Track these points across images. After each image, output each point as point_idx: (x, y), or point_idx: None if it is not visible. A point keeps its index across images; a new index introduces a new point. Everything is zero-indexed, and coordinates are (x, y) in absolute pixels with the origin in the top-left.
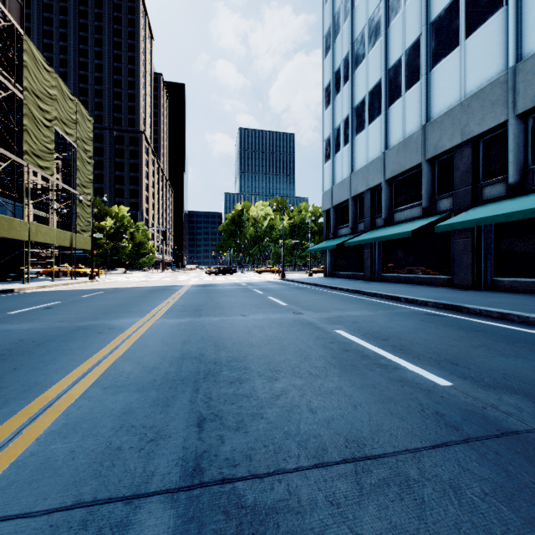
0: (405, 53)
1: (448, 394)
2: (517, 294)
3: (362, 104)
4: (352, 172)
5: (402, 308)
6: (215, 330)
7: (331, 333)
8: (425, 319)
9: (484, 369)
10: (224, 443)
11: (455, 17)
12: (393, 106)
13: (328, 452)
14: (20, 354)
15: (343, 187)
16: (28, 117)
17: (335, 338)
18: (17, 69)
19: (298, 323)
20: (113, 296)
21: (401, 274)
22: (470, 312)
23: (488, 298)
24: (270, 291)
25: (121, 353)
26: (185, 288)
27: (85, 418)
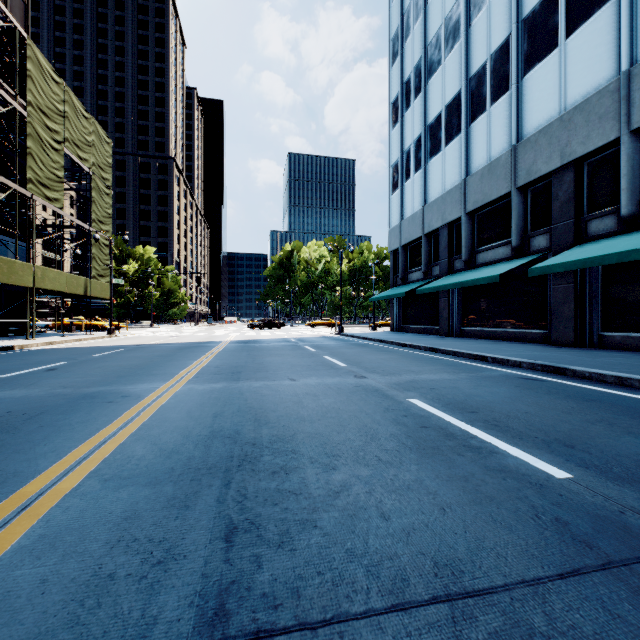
0: (490, 58)
1: (568, 490)
2: (632, 353)
3: (437, 121)
4: (425, 204)
5: (490, 371)
6: (256, 399)
7: (403, 404)
8: (521, 385)
9: (610, 454)
10: (261, 568)
11: (552, 12)
12: (475, 123)
13: (411, 584)
14: (3, 430)
15: (415, 222)
16: (32, 138)
17: (409, 409)
18: (21, 81)
19: (360, 389)
20: (133, 355)
21: (486, 328)
22: (576, 375)
23: (597, 358)
24: (325, 348)
25: (133, 429)
26: (221, 345)
27: (71, 526)
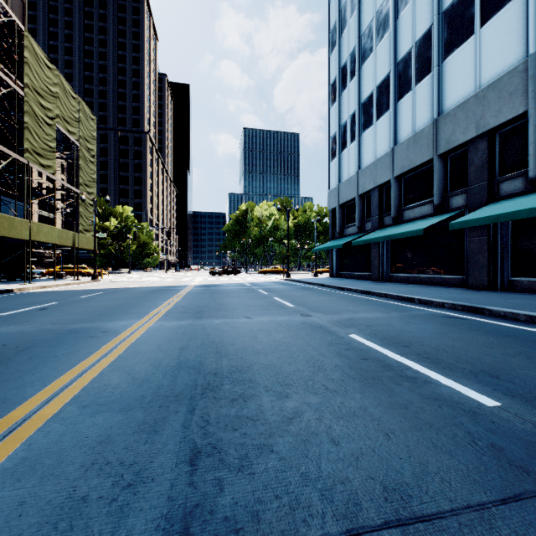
0: (415, 45)
1: (499, 417)
2: None
3: (369, 99)
4: (359, 170)
5: (417, 310)
6: (217, 334)
7: (345, 338)
8: (445, 322)
9: (532, 384)
10: (223, 491)
11: (469, 5)
12: (402, 100)
13: (363, 509)
14: None
15: (350, 185)
16: (29, 114)
17: (350, 343)
18: (19, 67)
19: (307, 326)
20: (113, 296)
21: (411, 274)
22: (493, 314)
23: (509, 300)
24: (275, 291)
25: (110, 361)
26: (187, 289)
27: (51, 449)
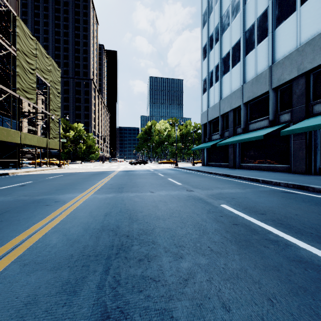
0: (256, 20)
1: None
2: None
3: (227, 55)
4: (220, 99)
5: (263, 187)
6: (130, 204)
7: (218, 208)
8: (284, 196)
9: None
10: None
11: None
12: (248, 55)
13: None
14: None
15: (215, 109)
16: (19, 67)
17: (222, 211)
18: (14, 39)
19: (191, 198)
20: (68, 177)
21: (254, 164)
22: (315, 190)
23: None
24: (169, 174)
25: (55, 224)
26: (115, 173)
27: None
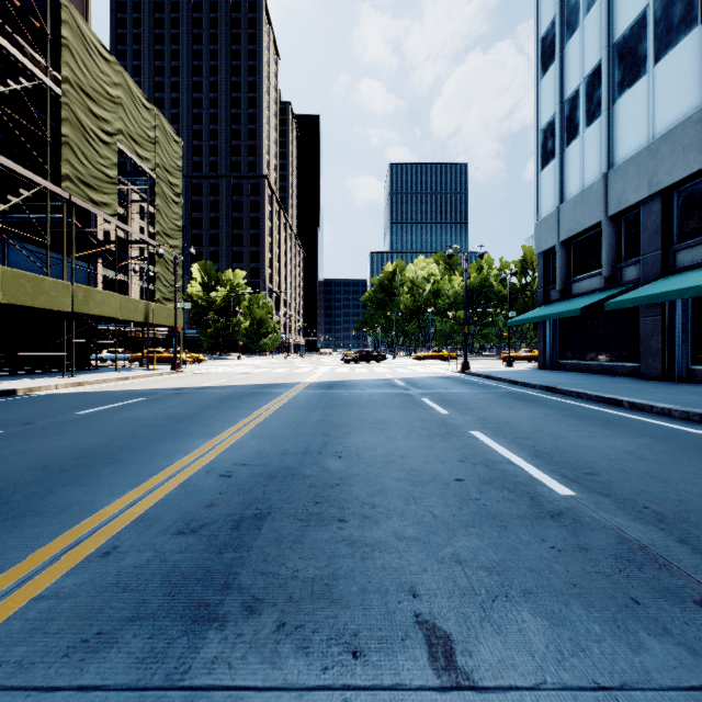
0: None
1: None
2: None
3: (636, 27)
4: (608, 169)
5: None
6: None
7: None
8: None
9: None
10: None
11: None
12: None
13: None
14: None
15: (587, 202)
16: (70, 124)
17: None
18: None
19: None
20: (135, 413)
21: None
22: None
23: None
24: (462, 406)
25: None
26: (291, 393)
27: None
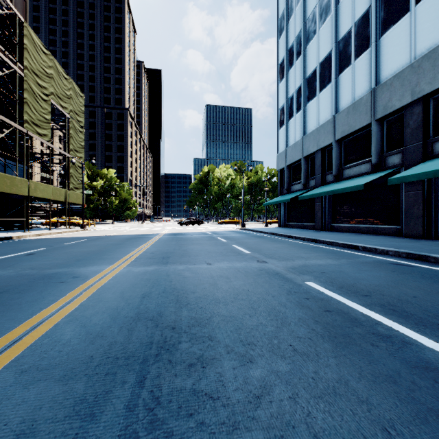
0: (354, 25)
1: None
2: None
3: (313, 74)
4: (304, 135)
5: (364, 257)
6: (179, 280)
7: (302, 286)
8: (395, 270)
9: None
10: None
11: None
12: (343, 74)
13: None
14: None
15: (296, 149)
16: (27, 91)
17: (309, 292)
18: (21, 53)
19: (264, 272)
20: (93, 243)
21: (350, 224)
22: (438, 262)
23: None
24: (233, 239)
25: (70, 310)
26: (158, 236)
27: None
